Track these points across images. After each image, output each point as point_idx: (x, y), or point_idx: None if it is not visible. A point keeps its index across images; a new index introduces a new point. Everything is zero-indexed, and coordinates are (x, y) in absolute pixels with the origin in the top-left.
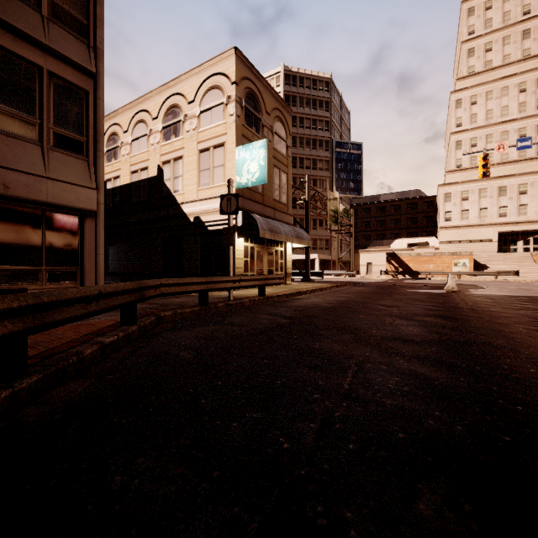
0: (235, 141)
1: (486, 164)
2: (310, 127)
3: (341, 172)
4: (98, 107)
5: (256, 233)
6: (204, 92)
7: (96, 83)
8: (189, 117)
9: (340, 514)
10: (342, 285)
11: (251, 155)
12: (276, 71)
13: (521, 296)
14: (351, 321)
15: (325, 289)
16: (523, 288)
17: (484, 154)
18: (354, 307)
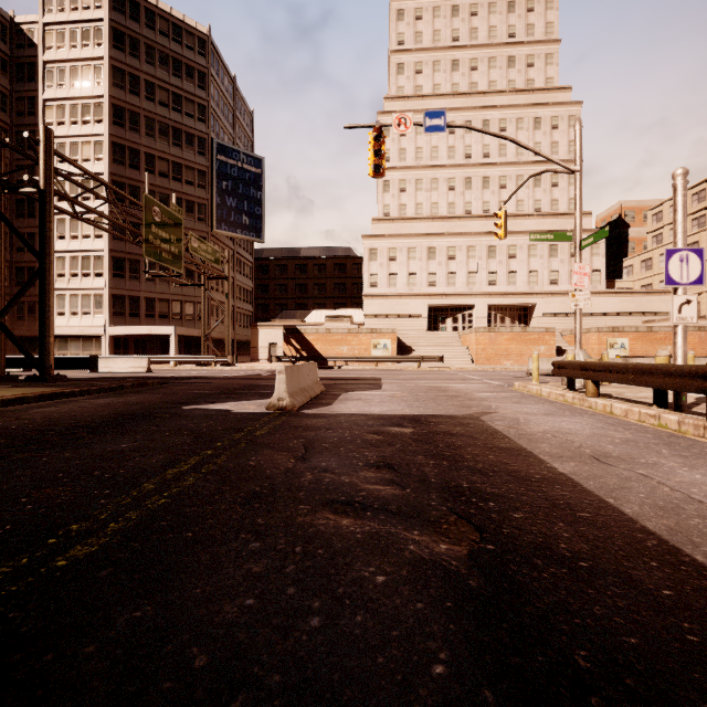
0: None
1: (380, 150)
2: (169, 105)
3: (228, 196)
4: None
5: None
6: None
7: None
8: None
9: None
10: (94, 391)
11: None
12: None
13: (410, 417)
14: None
15: None
16: (436, 386)
17: (376, 128)
18: None
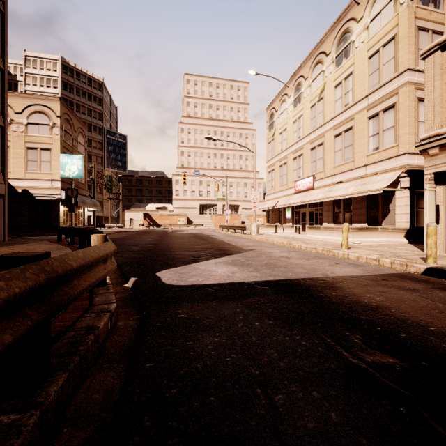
0: (60, 150)
1: (185, 178)
2: (86, 113)
3: (111, 153)
4: (5, 143)
5: (76, 204)
6: (32, 112)
7: (4, 131)
8: (16, 122)
9: (140, 245)
10: (119, 232)
11: (72, 162)
12: (54, 57)
13: (191, 233)
14: (133, 239)
15: (111, 234)
16: (197, 231)
17: (184, 174)
18: (132, 237)
